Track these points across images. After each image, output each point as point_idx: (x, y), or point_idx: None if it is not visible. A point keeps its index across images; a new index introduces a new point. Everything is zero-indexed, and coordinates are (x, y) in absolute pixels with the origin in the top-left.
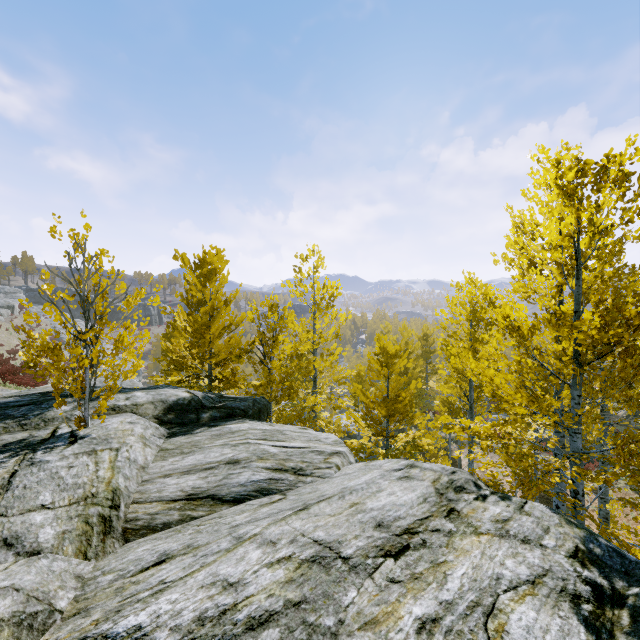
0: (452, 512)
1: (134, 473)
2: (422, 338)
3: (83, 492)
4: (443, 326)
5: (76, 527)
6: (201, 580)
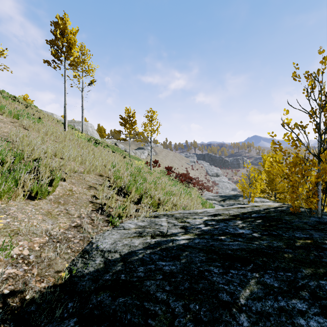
0: None
1: None
2: None
3: None
4: None
5: None
6: None
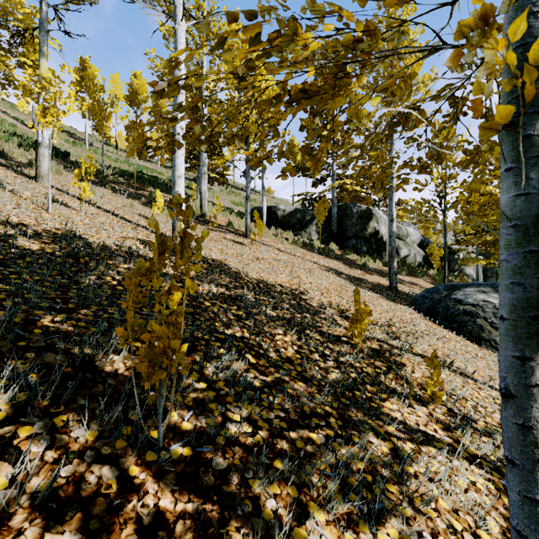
0: None
1: None
2: None
3: None
4: None
5: None
6: None
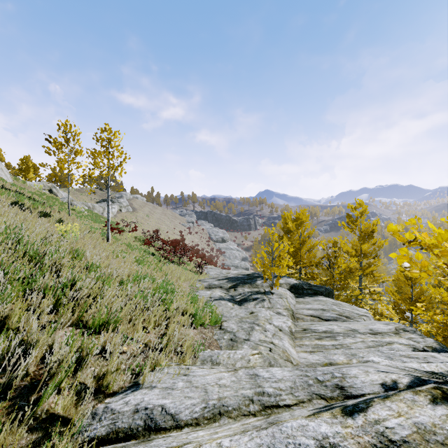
0: (397, 333)
1: (293, 306)
2: None
3: (285, 307)
4: None
5: (289, 314)
6: (324, 327)
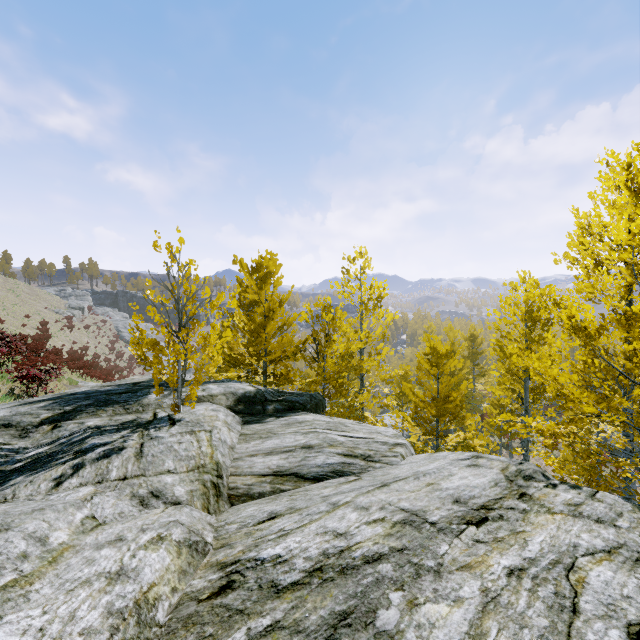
0: (524, 495)
1: (226, 451)
2: (469, 339)
3: (195, 463)
4: (496, 326)
5: (199, 488)
6: (314, 530)
